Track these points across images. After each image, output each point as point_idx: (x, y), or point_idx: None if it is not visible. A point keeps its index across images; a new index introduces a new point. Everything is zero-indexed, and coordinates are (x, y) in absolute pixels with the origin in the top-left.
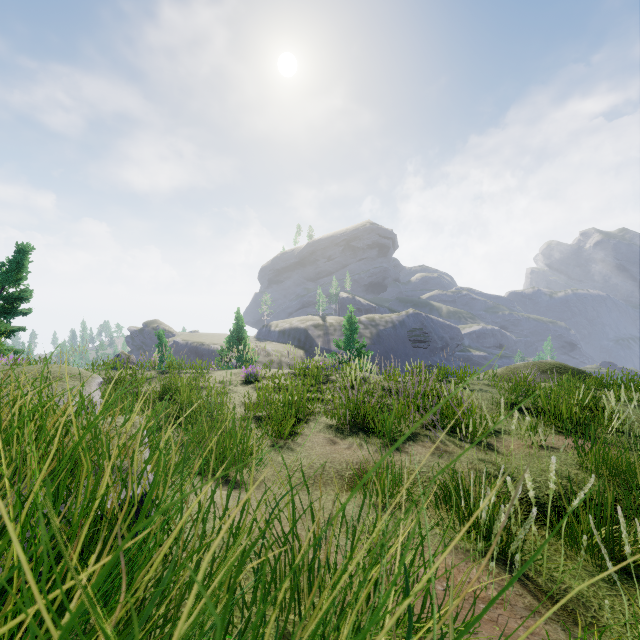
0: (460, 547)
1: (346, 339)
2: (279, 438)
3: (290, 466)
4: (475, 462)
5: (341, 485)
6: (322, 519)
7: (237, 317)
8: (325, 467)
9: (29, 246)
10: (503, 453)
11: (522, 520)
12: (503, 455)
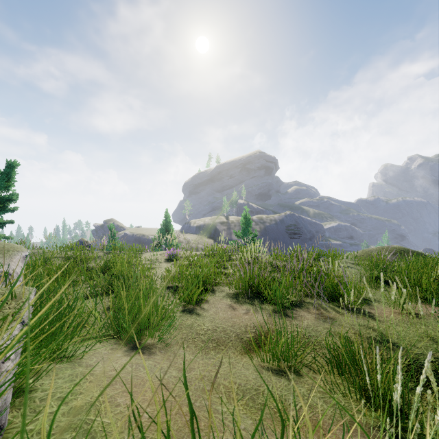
0: (365, 425)
1: (243, 230)
2: (189, 304)
3: (196, 329)
4: (356, 327)
5: (240, 348)
6: (223, 388)
7: (166, 215)
8: (226, 331)
9: (16, 163)
10: (379, 319)
11: (413, 387)
12: (379, 321)
